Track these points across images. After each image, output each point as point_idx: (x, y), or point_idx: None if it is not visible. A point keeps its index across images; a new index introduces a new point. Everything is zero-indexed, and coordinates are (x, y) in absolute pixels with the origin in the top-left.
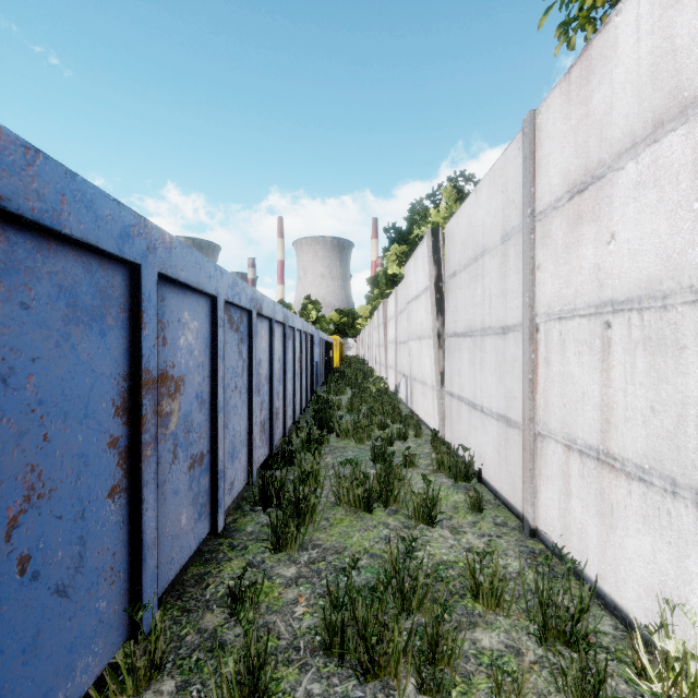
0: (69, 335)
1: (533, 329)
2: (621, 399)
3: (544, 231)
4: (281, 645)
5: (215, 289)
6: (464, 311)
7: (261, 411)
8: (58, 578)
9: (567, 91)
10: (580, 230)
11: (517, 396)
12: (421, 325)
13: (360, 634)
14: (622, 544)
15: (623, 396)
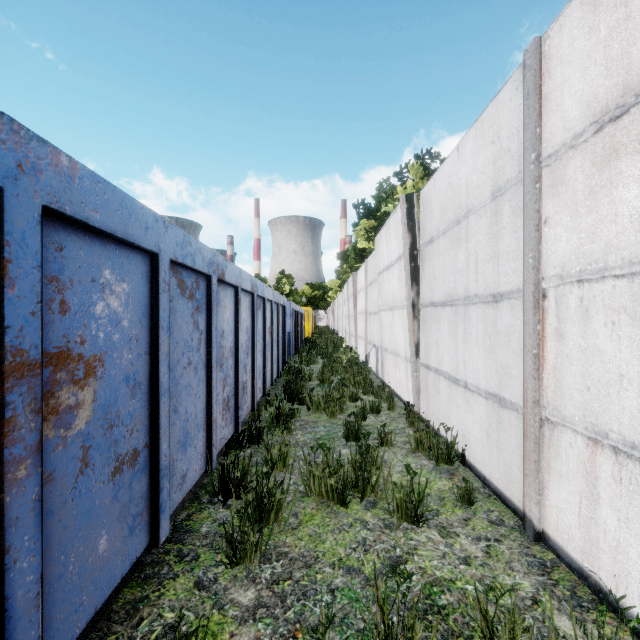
0: None
1: (539, 296)
2: None
3: (555, 178)
4: None
5: (155, 244)
6: (442, 279)
7: (224, 387)
8: None
9: None
10: (615, 167)
11: (514, 373)
12: (393, 295)
13: None
14: None
15: None
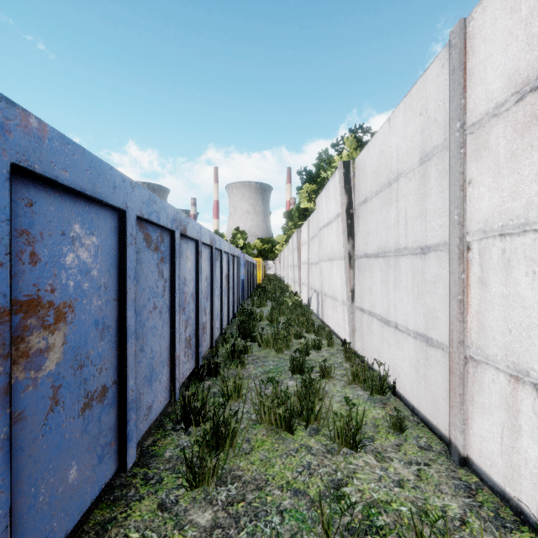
0: None
1: (464, 248)
2: None
3: (479, 143)
4: None
5: (122, 202)
6: (375, 234)
7: (186, 328)
8: None
9: None
10: (536, 132)
11: (440, 316)
12: (332, 248)
13: None
14: None
15: None
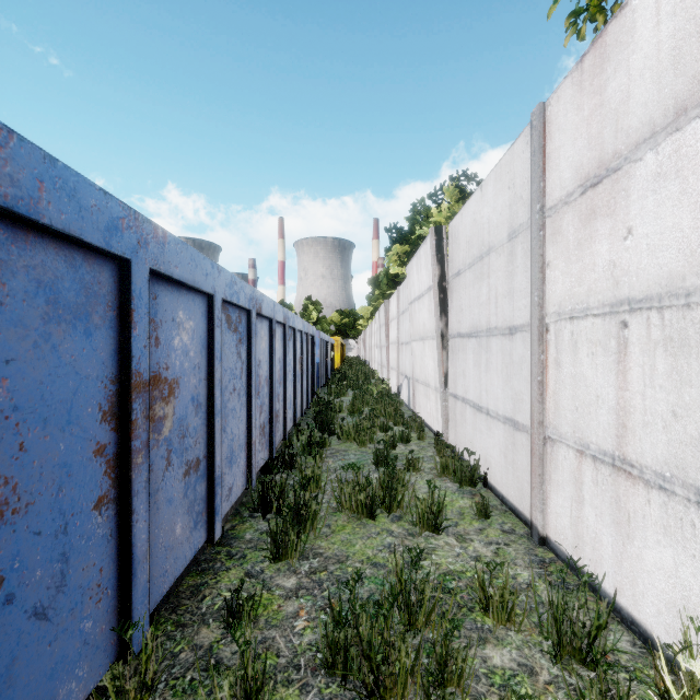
0: (49, 334)
1: (543, 330)
2: (638, 403)
3: (554, 228)
4: (281, 663)
5: (212, 287)
6: (468, 311)
7: (260, 414)
8: (36, 600)
9: (579, 80)
10: (594, 226)
11: (525, 398)
12: (424, 326)
13: (364, 654)
14: (640, 556)
15: (641, 399)
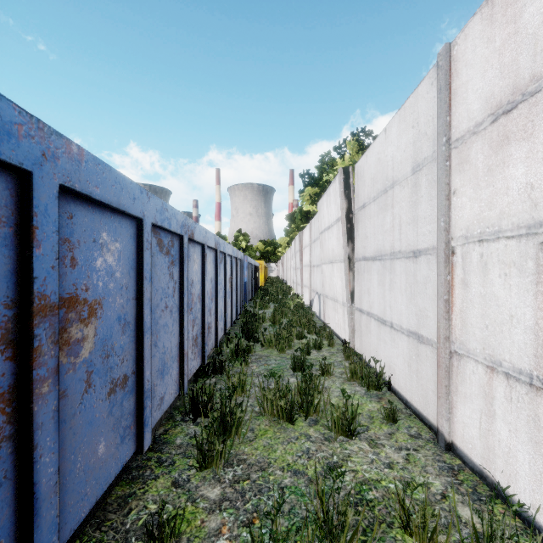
0: None
1: (449, 252)
2: None
3: (461, 157)
4: None
5: (140, 212)
6: (373, 238)
7: (193, 327)
8: None
9: (490, 14)
10: (507, 151)
11: (430, 315)
12: (333, 251)
13: None
14: None
15: None
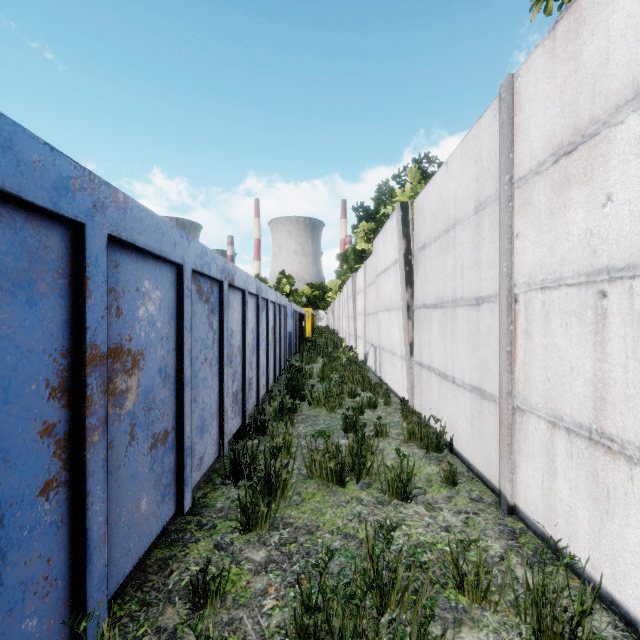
0: None
1: (512, 300)
2: (619, 375)
3: (524, 198)
4: None
5: (181, 257)
6: (434, 283)
7: (233, 382)
8: None
9: (552, 48)
10: (568, 194)
11: (492, 368)
12: (390, 297)
13: None
14: (621, 534)
15: (622, 372)
